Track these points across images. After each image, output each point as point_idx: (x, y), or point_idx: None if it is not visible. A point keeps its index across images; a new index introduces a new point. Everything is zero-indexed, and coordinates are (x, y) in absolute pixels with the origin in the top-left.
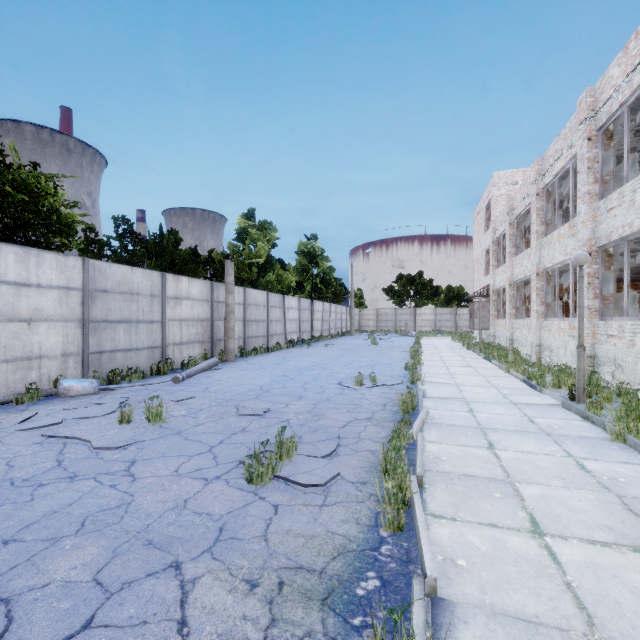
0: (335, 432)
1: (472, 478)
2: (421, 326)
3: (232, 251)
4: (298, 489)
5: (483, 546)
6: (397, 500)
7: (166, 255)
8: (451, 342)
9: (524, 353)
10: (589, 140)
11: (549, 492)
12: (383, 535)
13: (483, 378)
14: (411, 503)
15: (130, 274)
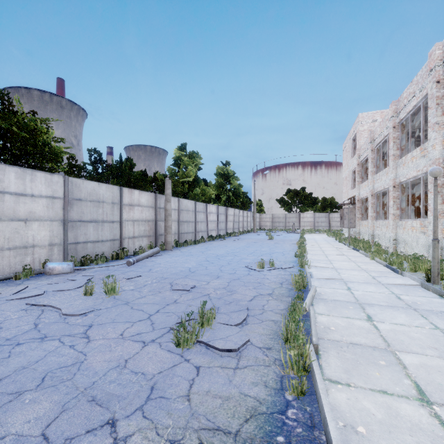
0: (245, 305)
1: (358, 346)
2: (304, 226)
3: (170, 173)
4: (216, 353)
5: (378, 413)
6: (299, 367)
7: (124, 175)
8: (326, 237)
9: (383, 245)
10: (438, 83)
11: (427, 361)
12: (288, 398)
13: (354, 263)
14: (310, 368)
15: (97, 188)
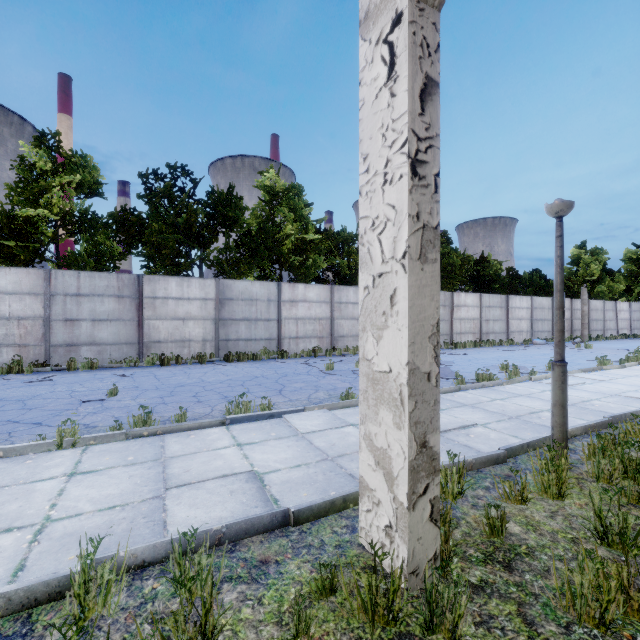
0: None
1: None
2: None
3: (567, 273)
4: None
5: None
6: None
7: (533, 284)
8: None
9: None
10: None
11: None
12: None
13: None
14: None
15: (542, 300)
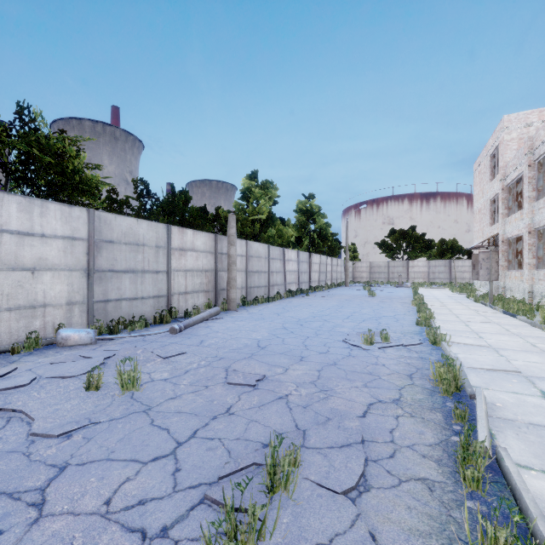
0: (355, 430)
1: None
2: (414, 278)
3: (237, 209)
4: None
5: None
6: None
7: (178, 212)
8: (451, 294)
9: None
10: None
11: None
12: None
13: (522, 339)
14: None
15: (136, 226)
